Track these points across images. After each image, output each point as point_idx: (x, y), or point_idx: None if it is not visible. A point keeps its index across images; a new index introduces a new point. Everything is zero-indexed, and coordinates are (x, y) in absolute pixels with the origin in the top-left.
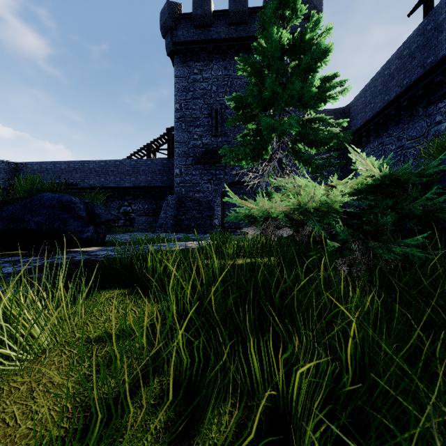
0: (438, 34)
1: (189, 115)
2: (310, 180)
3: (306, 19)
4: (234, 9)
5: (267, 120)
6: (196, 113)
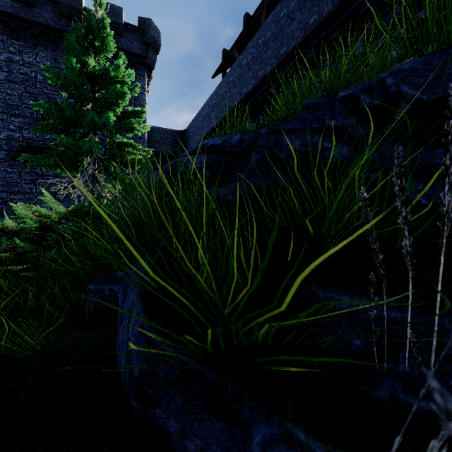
0: (223, 100)
1: (1, 99)
2: (24, 210)
3: (145, 44)
4: (65, 1)
5: (67, 140)
6: (14, 99)
